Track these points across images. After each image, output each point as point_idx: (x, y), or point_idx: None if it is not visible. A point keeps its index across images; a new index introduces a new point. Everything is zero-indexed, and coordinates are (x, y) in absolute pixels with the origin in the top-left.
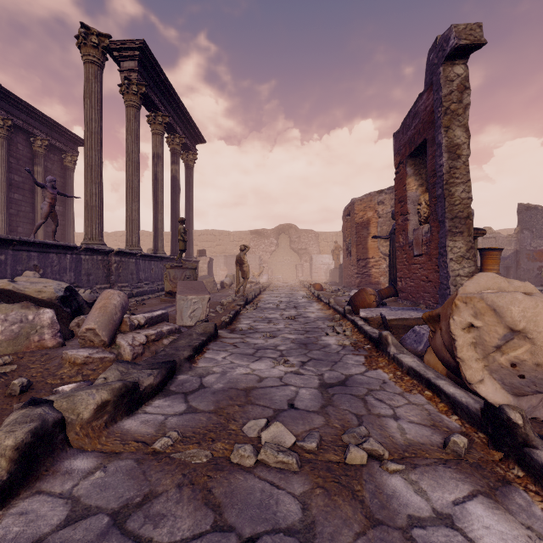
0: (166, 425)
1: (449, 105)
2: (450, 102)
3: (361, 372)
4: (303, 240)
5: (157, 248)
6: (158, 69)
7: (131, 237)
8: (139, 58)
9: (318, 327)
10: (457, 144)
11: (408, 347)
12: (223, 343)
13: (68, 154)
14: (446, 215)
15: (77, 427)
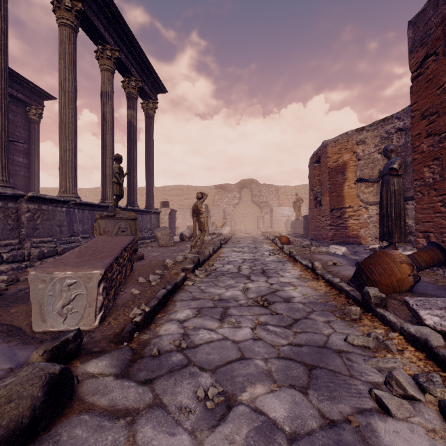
0: None
1: None
2: None
3: None
4: (264, 194)
5: (105, 196)
6: None
7: (63, 181)
8: None
9: (327, 343)
10: None
11: None
12: None
13: (32, 107)
14: None
15: None
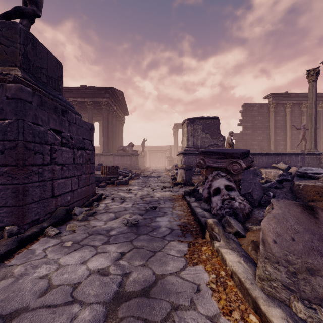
0: None
1: None
2: None
3: None
4: None
5: None
6: None
7: None
8: None
9: None
10: None
11: None
12: None
13: (319, 104)
14: None
15: None
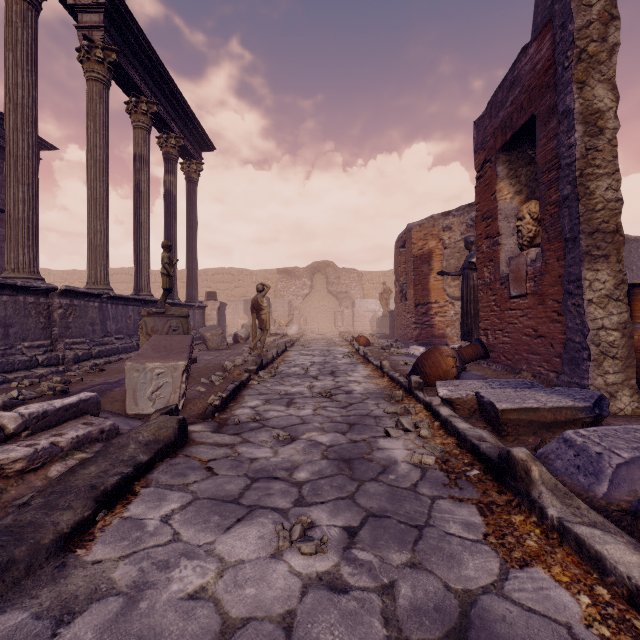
0: None
1: (585, 45)
2: (588, 40)
3: (494, 580)
4: (343, 281)
5: (140, 287)
6: (137, 32)
7: (93, 270)
8: (106, 9)
9: (369, 413)
10: (599, 110)
11: (563, 480)
12: (190, 461)
13: None
14: (582, 228)
15: None
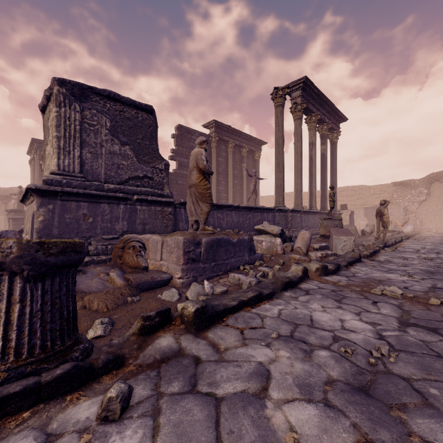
0: (341, 281)
1: None
2: None
3: None
4: None
5: (311, 206)
6: (313, 88)
7: (297, 200)
8: (302, 87)
9: None
10: None
11: None
12: (365, 264)
13: (256, 152)
14: None
15: (311, 272)
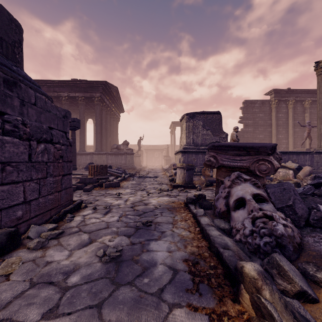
0: None
1: None
2: None
3: None
4: None
5: None
6: None
7: None
8: None
9: None
10: None
11: None
12: None
13: None
14: None
15: None
